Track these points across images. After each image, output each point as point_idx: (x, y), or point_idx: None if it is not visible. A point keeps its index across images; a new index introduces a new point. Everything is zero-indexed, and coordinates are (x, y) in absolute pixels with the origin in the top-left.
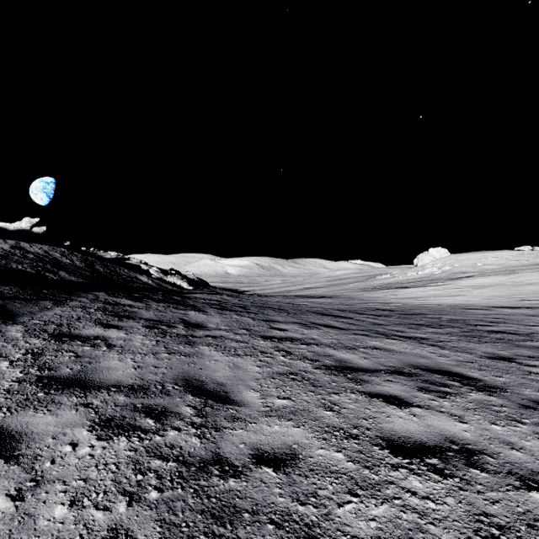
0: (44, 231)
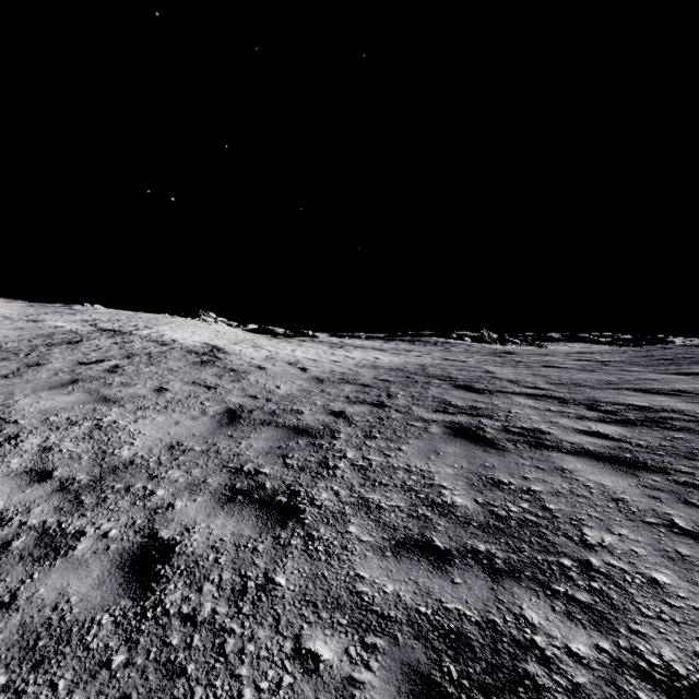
0: None
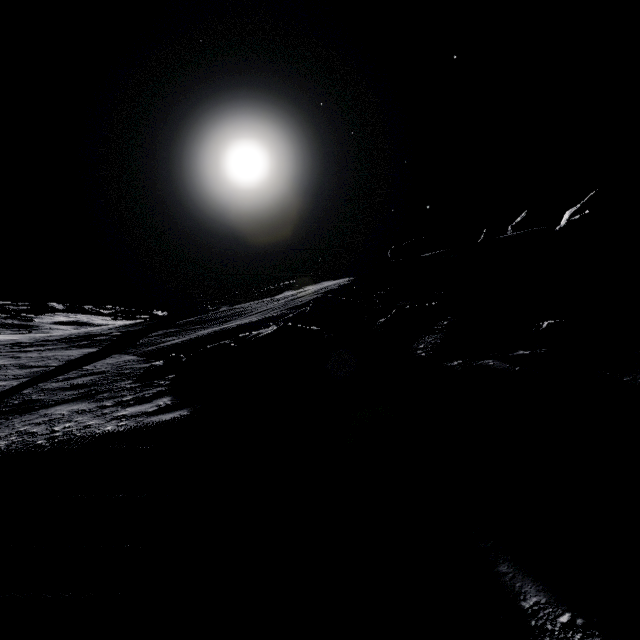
0: (567, 221)
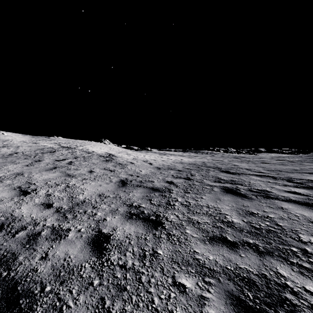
0: None
